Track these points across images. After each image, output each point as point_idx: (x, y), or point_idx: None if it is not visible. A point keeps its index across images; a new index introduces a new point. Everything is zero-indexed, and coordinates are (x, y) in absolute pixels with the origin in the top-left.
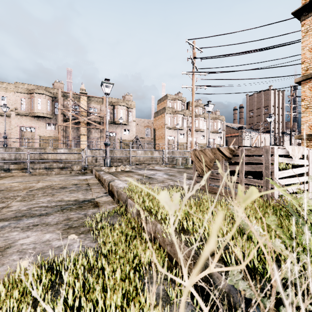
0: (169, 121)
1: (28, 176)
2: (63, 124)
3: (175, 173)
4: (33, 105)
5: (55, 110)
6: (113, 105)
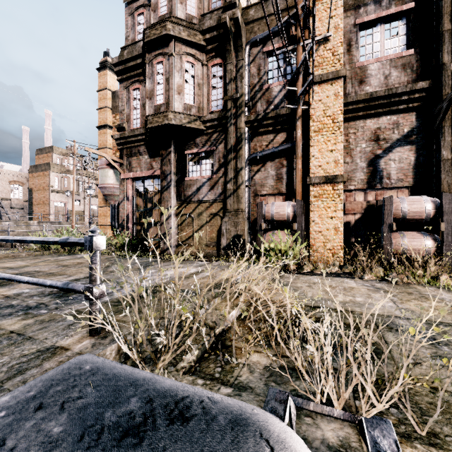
0: (57, 182)
1: None
2: None
3: None
4: None
5: None
6: None
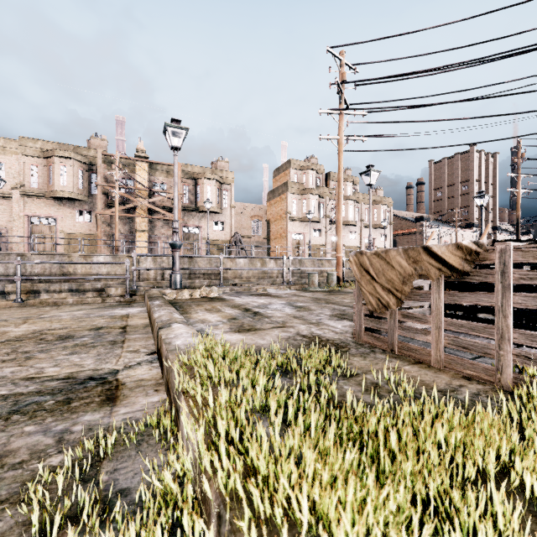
0: (295, 206)
1: (15, 308)
2: (106, 212)
3: (308, 304)
4: (53, 178)
5: (91, 187)
6: (195, 178)
